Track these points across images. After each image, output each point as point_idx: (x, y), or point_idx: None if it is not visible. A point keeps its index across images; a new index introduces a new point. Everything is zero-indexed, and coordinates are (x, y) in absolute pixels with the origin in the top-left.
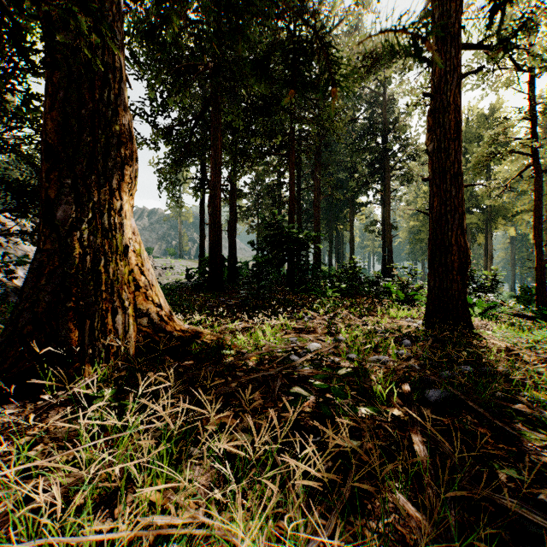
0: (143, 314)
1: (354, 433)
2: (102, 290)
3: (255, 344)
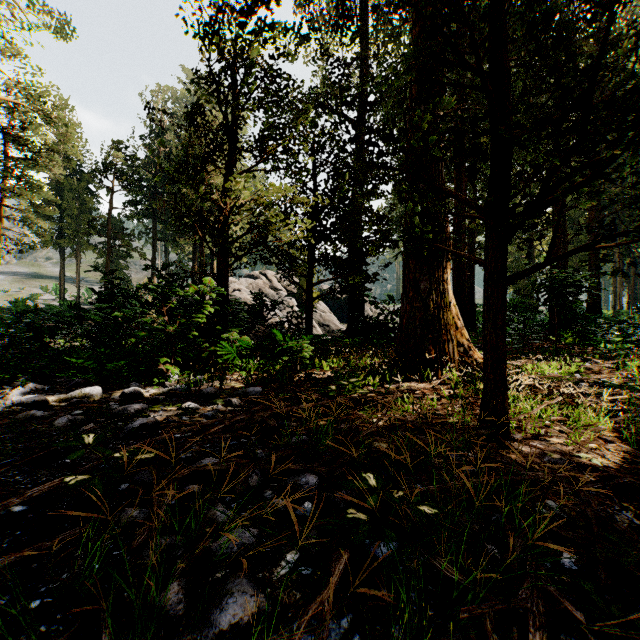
0: (460, 345)
1: (639, 417)
2: (442, 328)
3: (540, 374)
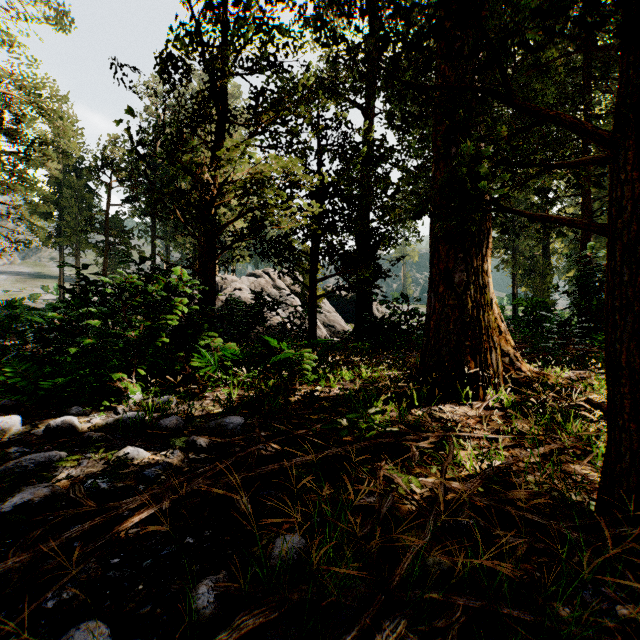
0: (505, 354)
1: None
2: (482, 333)
3: None
